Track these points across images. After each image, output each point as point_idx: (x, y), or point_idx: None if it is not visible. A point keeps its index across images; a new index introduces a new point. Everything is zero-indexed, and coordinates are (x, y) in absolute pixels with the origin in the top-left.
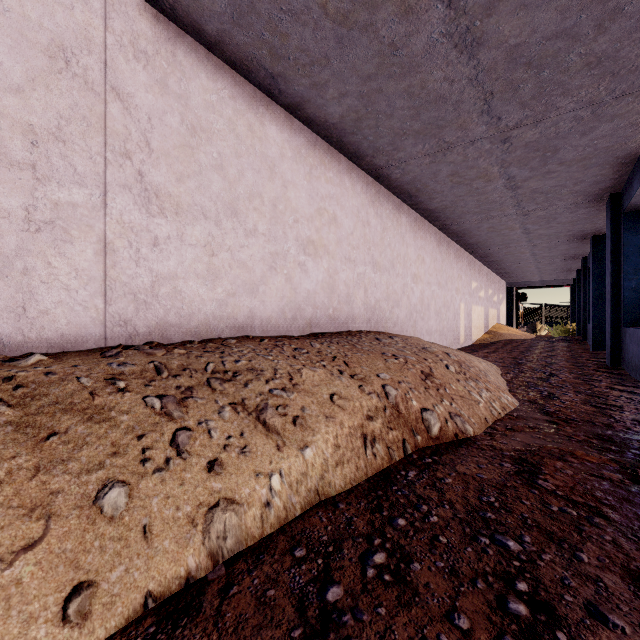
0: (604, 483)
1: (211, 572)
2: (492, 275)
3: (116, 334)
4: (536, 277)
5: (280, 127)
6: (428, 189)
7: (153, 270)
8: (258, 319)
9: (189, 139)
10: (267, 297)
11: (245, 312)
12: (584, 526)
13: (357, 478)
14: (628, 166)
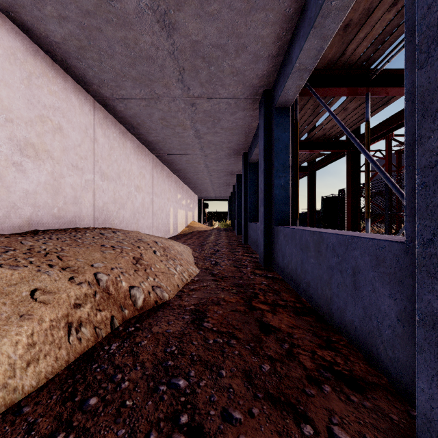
0: (237, 314)
1: None
2: (190, 191)
3: None
4: (213, 194)
5: None
6: (146, 125)
7: None
8: None
9: None
10: None
11: None
12: (225, 348)
13: (55, 369)
14: (250, 138)
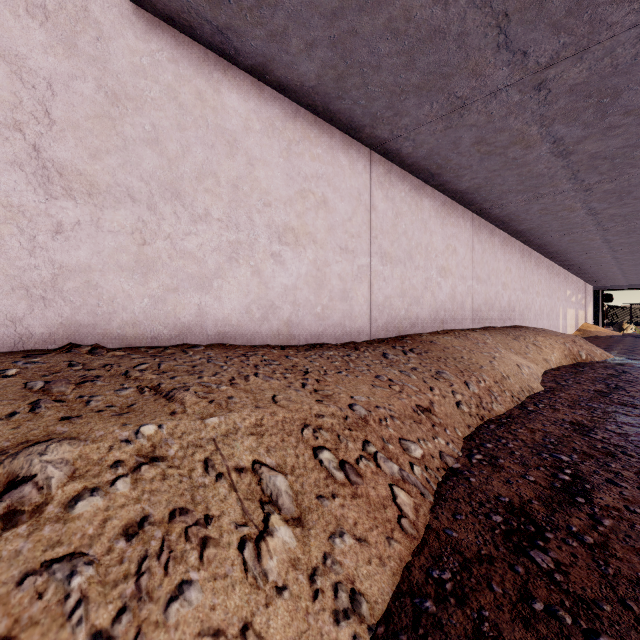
0: None
1: (552, 368)
2: (581, 282)
3: (473, 324)
4: (623, 282)
5: (497, 237)
6: (552, 245)
7: (477, 303)
8: (493, 319)
9: (482, 255)
10: (495, 310)
11: (491, 317)
12: (636, 368)
13: (567, 363)
14: None
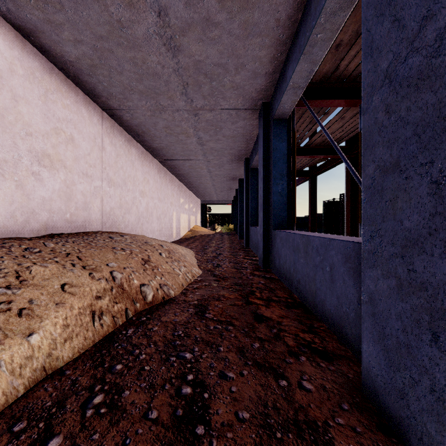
0: (235, 308)
1: None
2: (192, 195)
3: None
4: (215, 198)
5: (9, 43)
6: (151, 133)
7: None
8: None
9: None
10: None
11: None
12: (224, 333)
13: (85, 346)
14: (251, 145)
